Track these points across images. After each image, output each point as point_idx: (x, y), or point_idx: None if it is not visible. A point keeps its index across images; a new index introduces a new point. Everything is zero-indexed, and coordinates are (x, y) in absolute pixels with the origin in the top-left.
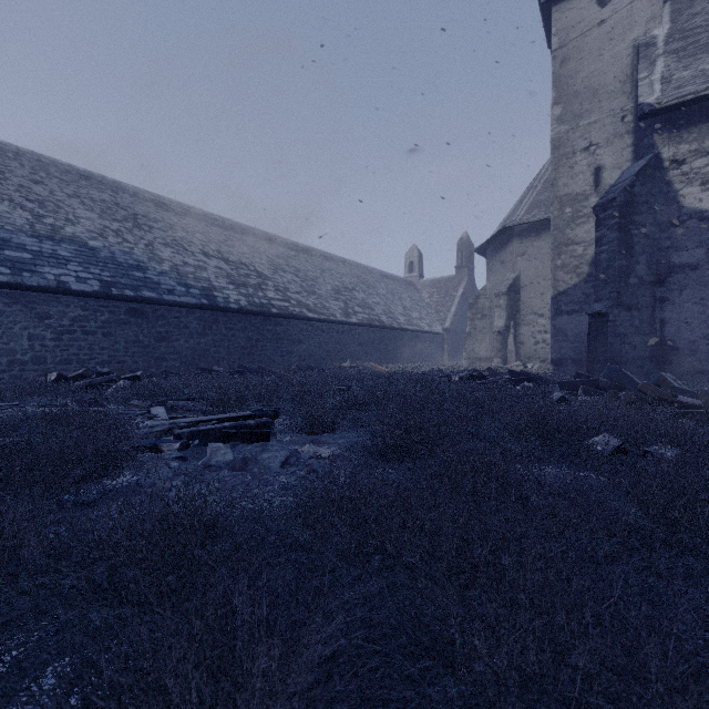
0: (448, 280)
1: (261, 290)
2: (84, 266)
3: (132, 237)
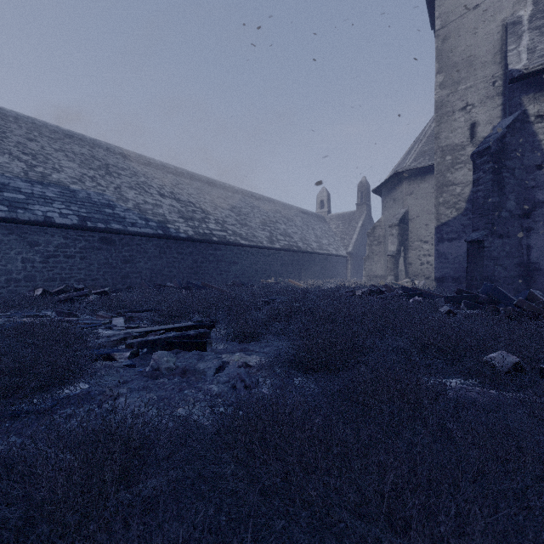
0: (350, 215)
1: (205, 223)
2: (66, 204)
3: (104, 182)
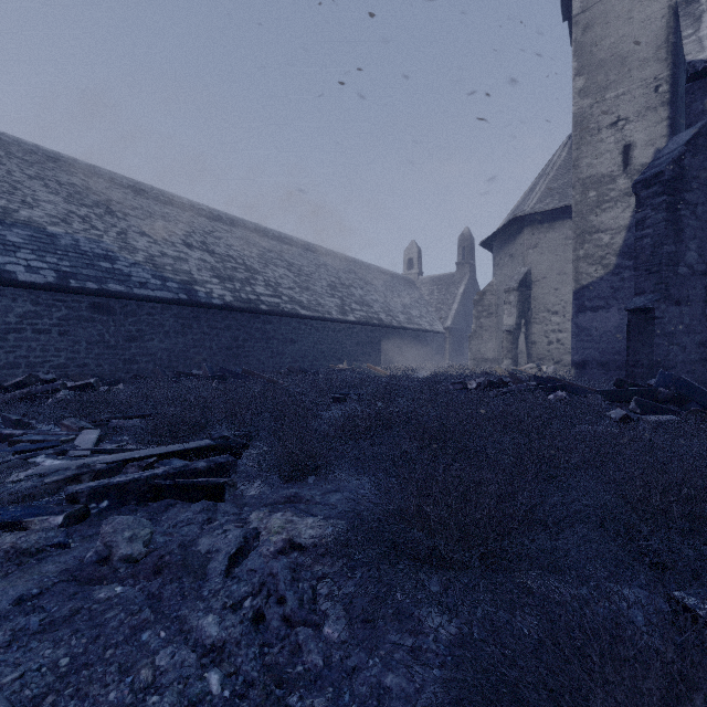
0: (448, 277)
1: (250, 285)
2: (39, 254)
3: (102, 224)
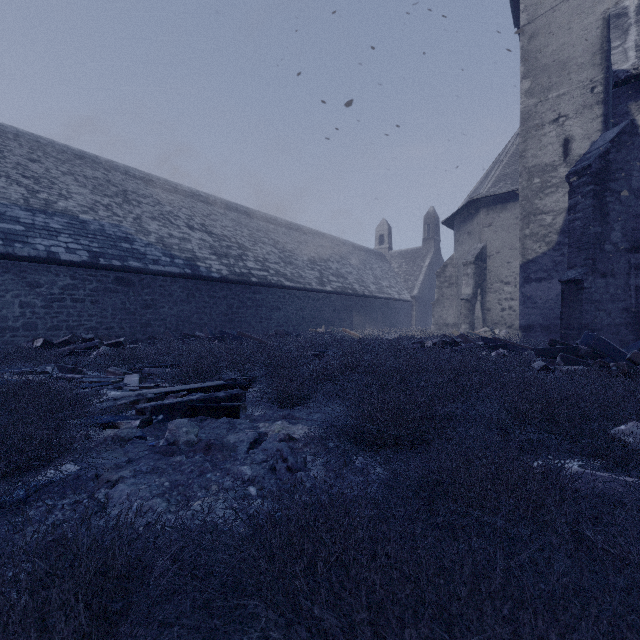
0: (415, 251)
1: (242, 261)
2: (74, 238)
3: (121, 211)
